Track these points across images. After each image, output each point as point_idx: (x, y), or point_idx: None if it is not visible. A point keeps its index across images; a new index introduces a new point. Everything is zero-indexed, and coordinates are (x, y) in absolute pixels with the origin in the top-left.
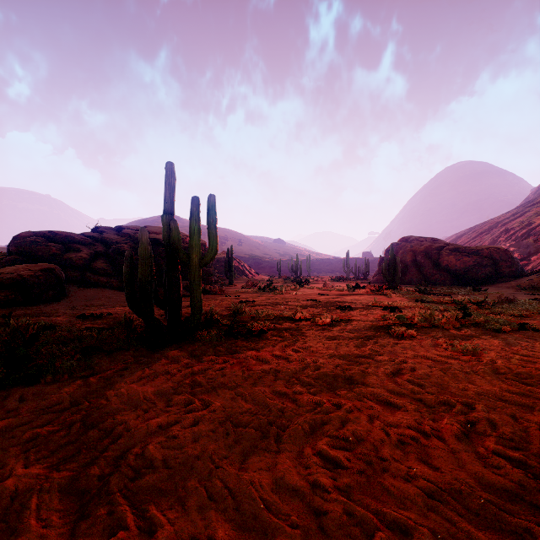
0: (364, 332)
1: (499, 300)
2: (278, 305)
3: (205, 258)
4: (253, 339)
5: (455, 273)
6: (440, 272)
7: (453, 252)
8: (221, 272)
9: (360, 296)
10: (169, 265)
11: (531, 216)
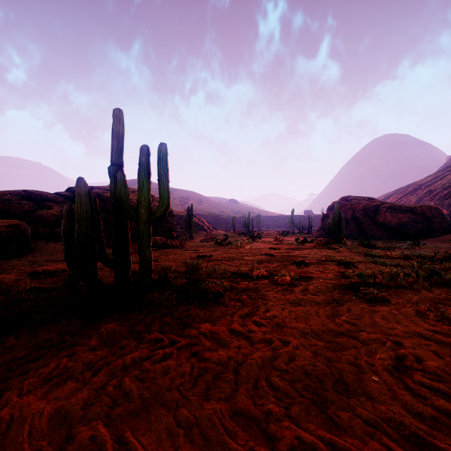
0: (329, 293)
1: (445, 255)
2: (234, 260)
3: (155, 213)
4: (208, 305)
5: (391, 229)
6: (378, 228)
7: (389, 210)
8: (183, 228)
9: (310, 250)
10: (116, 221)
11: (450, 179)
